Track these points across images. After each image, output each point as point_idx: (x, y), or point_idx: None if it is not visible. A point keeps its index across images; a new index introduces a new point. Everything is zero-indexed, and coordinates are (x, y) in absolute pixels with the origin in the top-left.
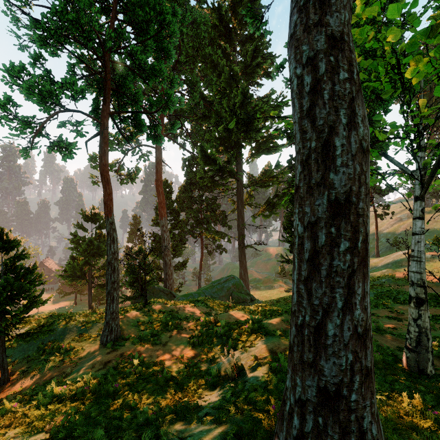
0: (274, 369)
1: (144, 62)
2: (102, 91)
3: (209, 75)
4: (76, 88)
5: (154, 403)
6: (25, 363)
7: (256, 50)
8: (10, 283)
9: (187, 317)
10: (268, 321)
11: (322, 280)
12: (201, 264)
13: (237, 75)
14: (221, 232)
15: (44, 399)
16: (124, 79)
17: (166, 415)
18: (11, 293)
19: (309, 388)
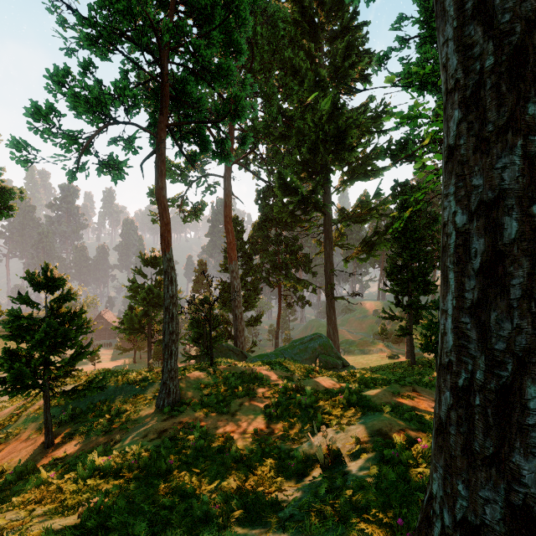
0: (388, 459)
1: (208, 63)
2: (159, 101)
3: (289, 85)
4: (128, 93)
5: (217, 491)
6: (72, 425)
7: (348, 47)
8: (54, 328)
9: (262, 381)
10: (371, 392)
11: (513, 304)
12: (278, 319)
13: (324, 81)
14: (303, 279)
15: (83, 471)
16: (185, 84)
17: (233, 511)
18: (55, 341)
19: (487, 503)
